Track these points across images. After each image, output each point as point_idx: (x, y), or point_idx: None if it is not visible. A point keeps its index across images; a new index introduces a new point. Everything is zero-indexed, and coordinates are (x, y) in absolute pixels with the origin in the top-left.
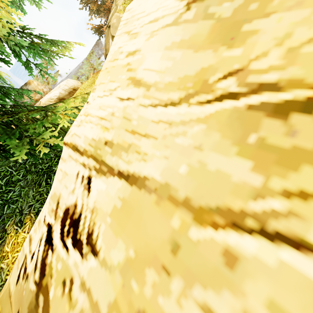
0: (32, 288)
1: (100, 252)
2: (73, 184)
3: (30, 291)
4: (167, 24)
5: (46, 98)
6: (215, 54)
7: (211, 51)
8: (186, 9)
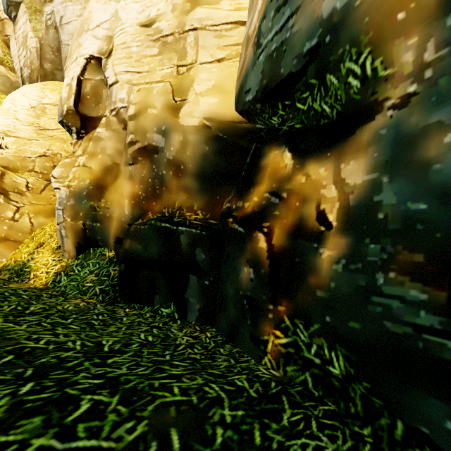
0: None
1: (10, 148)
2: None
3: None
4: (26, 109)
5: None
6: (36, 120)
7: (35, 119)
8: (31, 108)
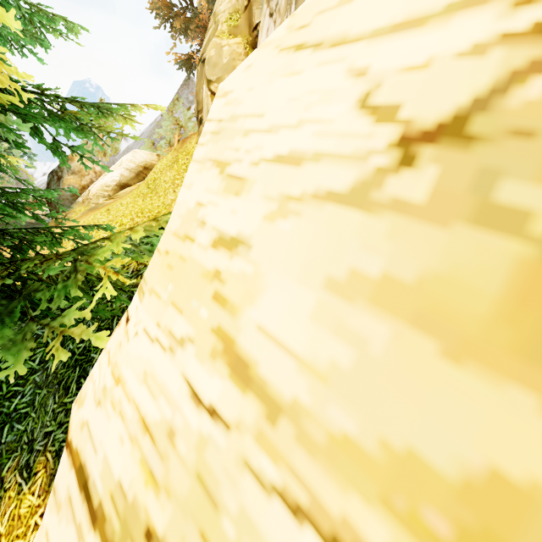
0: None
1: None
2: None
3: None
4: (331, 192)
5: (99, 184)
6: None
7: (535, 404)
8: (397, 157)
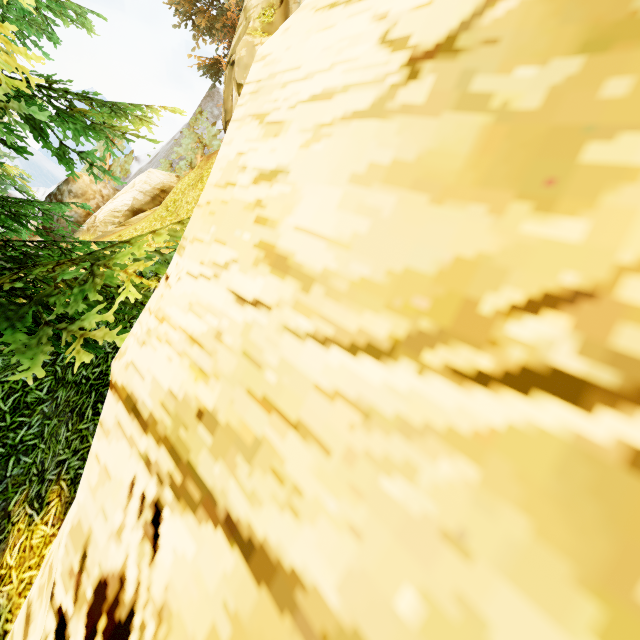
0: None
1: None
2: (120, 512)
3: None
4: (356, 111)
5: (107, 209)
6: (498, 222)
7: (484, 210)
8: (406, 74)
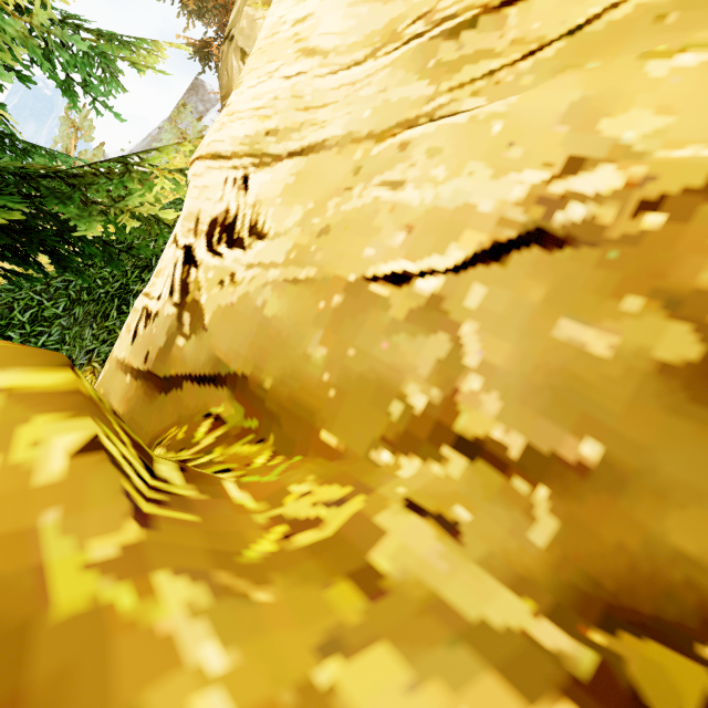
0: (170, 312)
1: (270, 231)
2: (220, 192)
3: (167, 317)
4: None
5: None
6: (406, 2)
7: (402, 0)
8: None
